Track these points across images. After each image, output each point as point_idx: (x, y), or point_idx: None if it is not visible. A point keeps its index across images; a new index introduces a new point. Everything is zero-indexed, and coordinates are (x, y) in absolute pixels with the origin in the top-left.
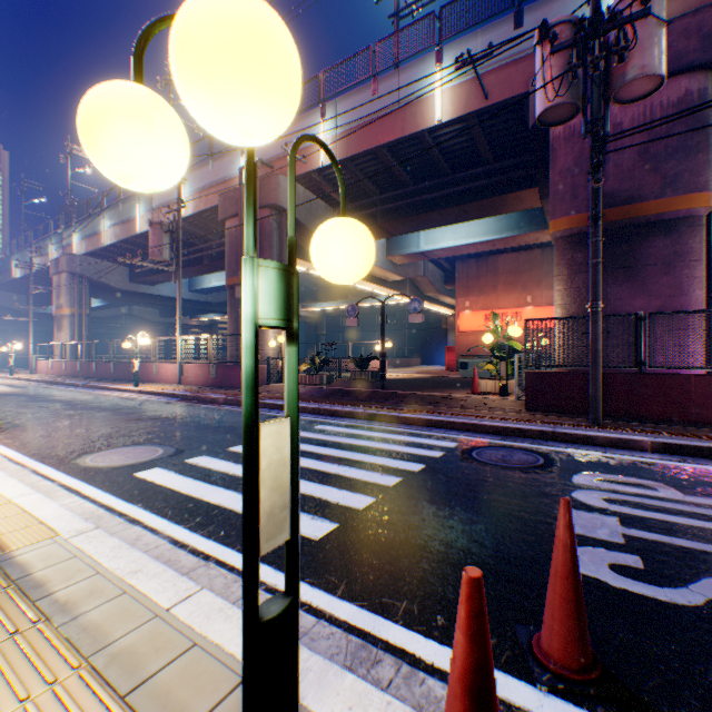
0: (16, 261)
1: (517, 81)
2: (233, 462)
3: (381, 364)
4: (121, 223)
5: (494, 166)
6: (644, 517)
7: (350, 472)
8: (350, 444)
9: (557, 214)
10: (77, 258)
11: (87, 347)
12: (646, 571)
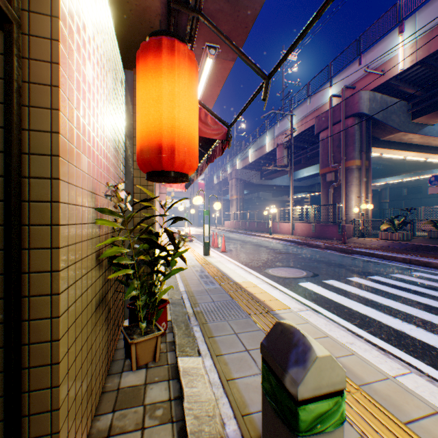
0: (214, 176)
1: None
2: (356, 287)
3: None
4: (257, 149)
5: None
6: None
7: None
8: None
9: None
10: (238, 171)
11: (242, 214)
12: None
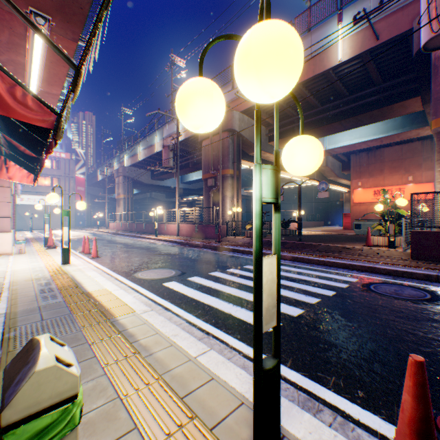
0: (99, 172)
1: (403, 22)
2: (212, 281)
3: (298, 225)
4: (147, 147)
5: (382, 85)
6: None
7: (284, 292)
8: (282, 275)
9: (439, 114)
10: (126, 168)
11: (131, 215)
12: None
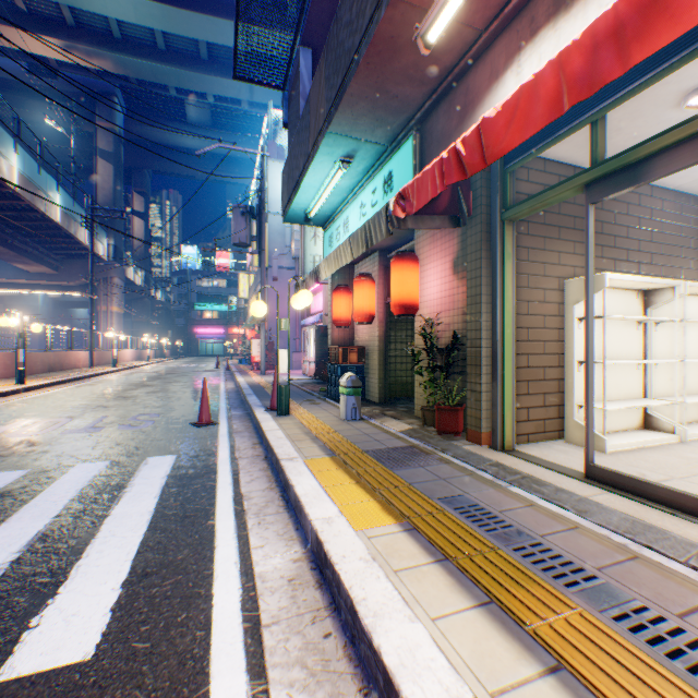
0: None
1: None
2: None
3: None
4: None
5: None
6: (64, 427)
7: None
8: None
9: None
10: None
11: None
12: (134, 424)
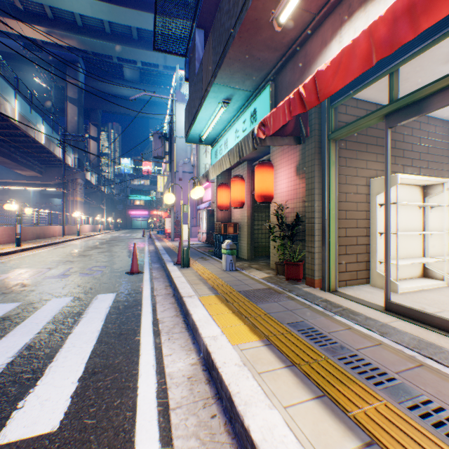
0: None
1: None
2: None
3: None
4: None
5: None
6: (45, 274)
7: None
8: None
9: None
10: None
11: None
12: (90, 272)
